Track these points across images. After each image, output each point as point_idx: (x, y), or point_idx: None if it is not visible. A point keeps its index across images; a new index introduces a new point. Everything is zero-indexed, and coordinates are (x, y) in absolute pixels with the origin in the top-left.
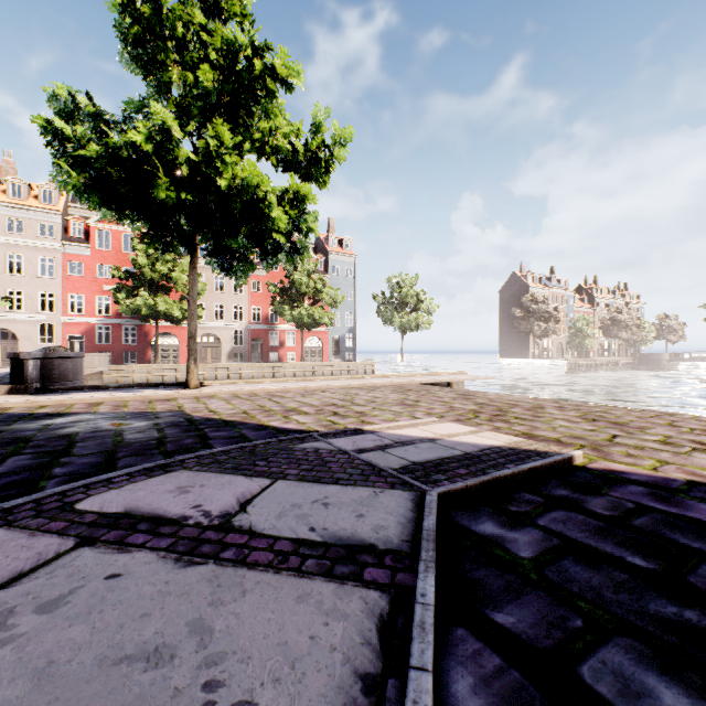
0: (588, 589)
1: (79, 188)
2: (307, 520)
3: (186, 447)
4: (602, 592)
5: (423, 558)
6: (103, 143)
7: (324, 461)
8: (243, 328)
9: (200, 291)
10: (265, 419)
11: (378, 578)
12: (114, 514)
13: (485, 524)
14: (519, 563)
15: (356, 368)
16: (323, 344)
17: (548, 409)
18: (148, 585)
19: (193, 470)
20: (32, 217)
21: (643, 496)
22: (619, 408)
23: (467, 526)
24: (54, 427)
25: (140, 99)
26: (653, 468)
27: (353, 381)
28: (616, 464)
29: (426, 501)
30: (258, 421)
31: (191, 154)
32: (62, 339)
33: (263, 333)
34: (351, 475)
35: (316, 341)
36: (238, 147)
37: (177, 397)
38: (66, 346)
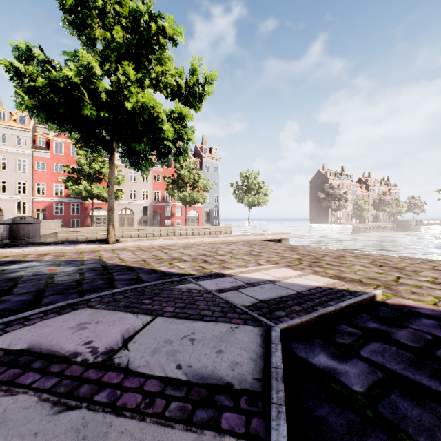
0: (422, 430)
1: (31, 108)
2: (175, 356)
3: (97, 287)
4: (436, 434)
5: (274, 401)
6: (46, 77)
7: (194, 300)
8: (148, 204)
9: (120, 181)
10: (156, 265)
11: (234, 426)
12: (17, 351)
13: (320, 356)
14: (354, 398)
15: (220, 230)
16: (199, 215)
17: (348, 258)
18: (17, 437)
19: (94, 308)
20: (12, 133)
21: (436, 328)
22: (395, 257)
23: (305, 358)
24: (8, 271)
25: (75, 50)
26: (434, 303)
27: (217, 238)
28: (406, 300)
29: (272, 337)
30: (151, 267)
31: (107, 85)
32: (31, 211)
33: (161, 208)
34: (213, 312)
35: (194, 213)
36: (141, 83)
37: (99, 249)
38: (34, 216)
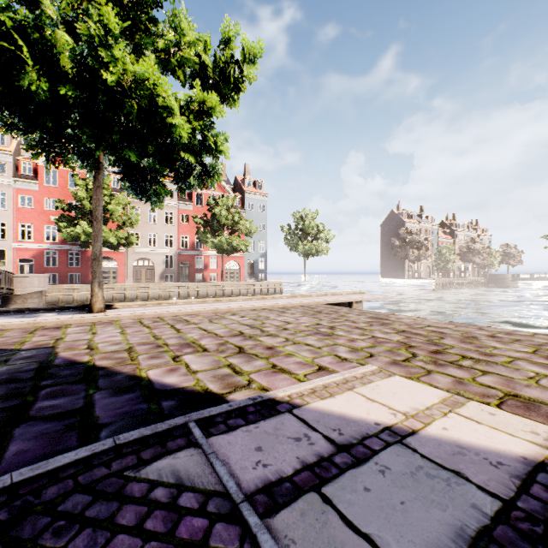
0: None
1: None
2: None
3: None
4: None
5: None
6: None
7: None
8: (173, 253)
9: (133, 221)
10: (146, 364)
11: None
12: None
13: None
14: None
15: (267, 287)
16: (240, 267)
17: (486, 341)
18: None
19: None
20: None
21: None
22: None
23: None
24: None
25: None
26: None
27: (264, 301)
28: None
29: None
30: (134, 369)
31: (67, 38)
32: (13, 262)
33: (190, 258)
34: None
35: (234, 264)
36: (139, 54)
37: (72, 323)
38: (17, 269)
